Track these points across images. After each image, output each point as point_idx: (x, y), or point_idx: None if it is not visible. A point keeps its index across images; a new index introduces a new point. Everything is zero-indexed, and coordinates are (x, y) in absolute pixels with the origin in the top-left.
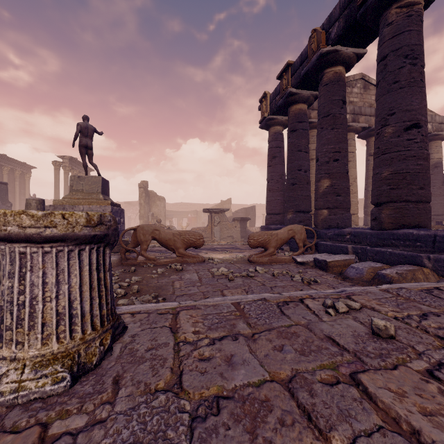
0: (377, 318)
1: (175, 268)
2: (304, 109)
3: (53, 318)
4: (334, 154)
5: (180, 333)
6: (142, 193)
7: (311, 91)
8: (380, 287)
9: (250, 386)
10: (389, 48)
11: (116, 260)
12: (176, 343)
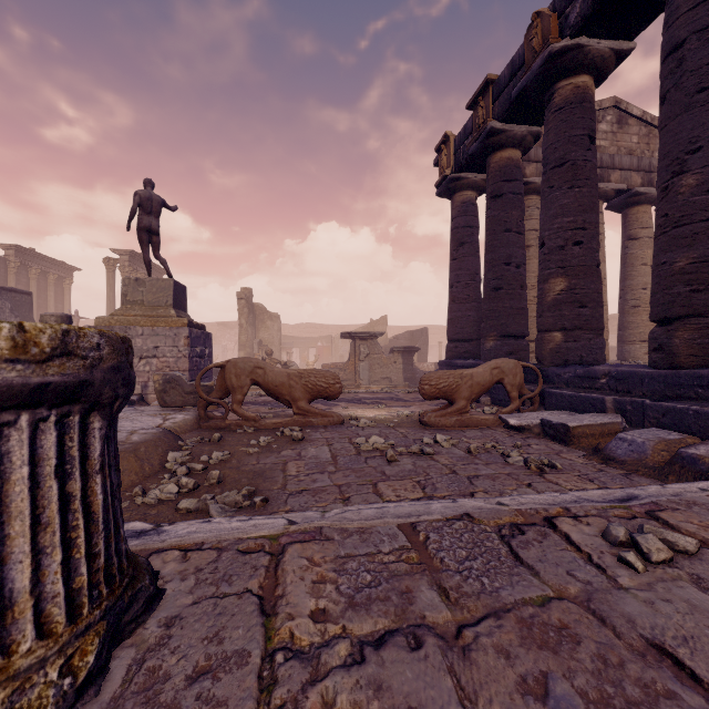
0: None
1: (291, 436)
2: (516, 158)
3: None
4: (575, 232)
5: (281, 616)
6: (243, 307)
7: (529, 126)
8: (708, 489)
9: None
10: (689, 28)
11: (190, 420)
12: (268, 652)
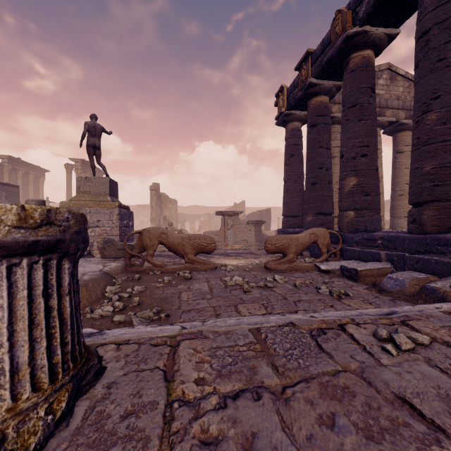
0: None
1: (184, 276)
2: (326, 101)
3: None
4: (362, 148)
5: (177, 382)
6: (153, 195)
7: (334, 81)
8: (441, 308)
9: None
10: (432, 21)
11: (120, 266)
12: (169, 402)
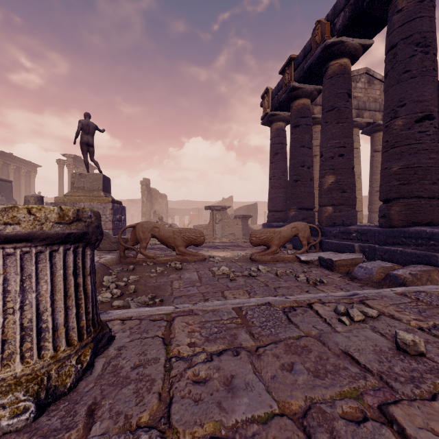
0: (399, 328)
1: (175, 267)
2: (308, 104)
3: (16, 333)
4: (339, 149)
5: (174, 345)
6: (144, 190)
7: (315, 85)
8: (395, 290)
9: (255, 422)
10: (399, 36)
11: (115, 258)
12: (168, 358)
